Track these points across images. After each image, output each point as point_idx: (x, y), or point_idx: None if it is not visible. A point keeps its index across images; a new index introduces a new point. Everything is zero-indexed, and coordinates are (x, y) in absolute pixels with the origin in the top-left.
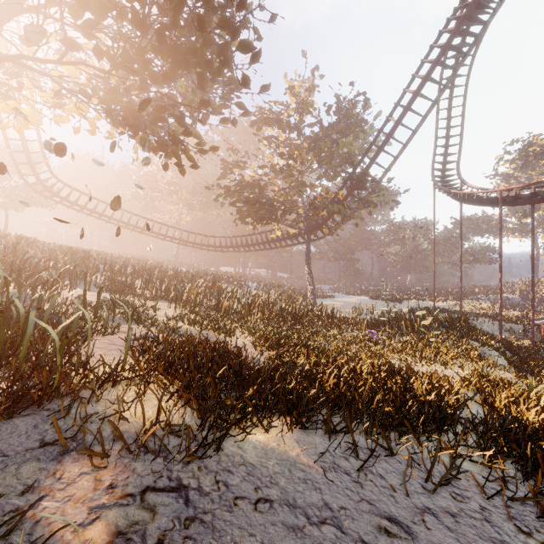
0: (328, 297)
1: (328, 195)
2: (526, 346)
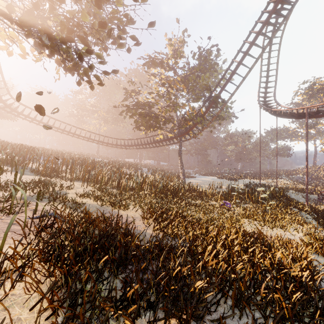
0: (192, 177)
1: (193, 111)
2: (323, 209)
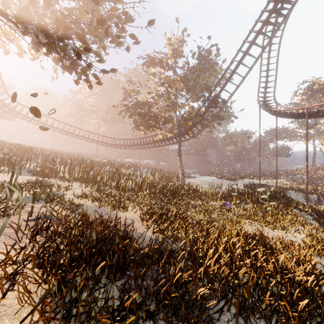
0: (191, 177)
1: (193, 111)
2: (323, 210)
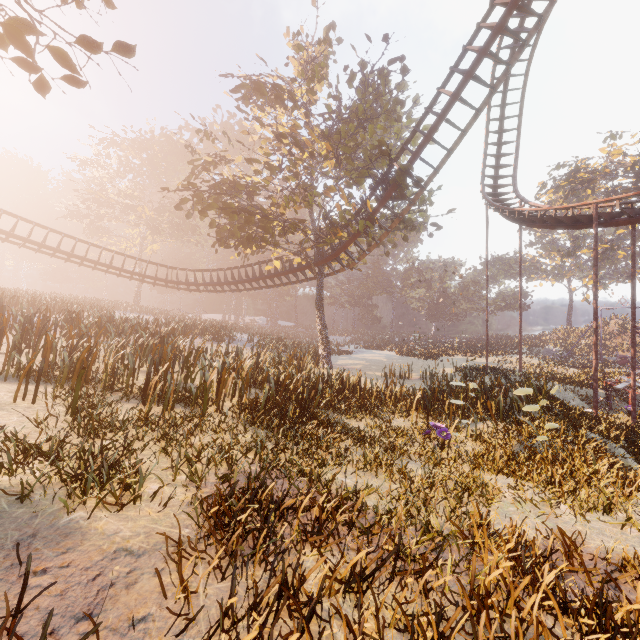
0: (344, 352)
1: (350, 205)
2: (626, 424)
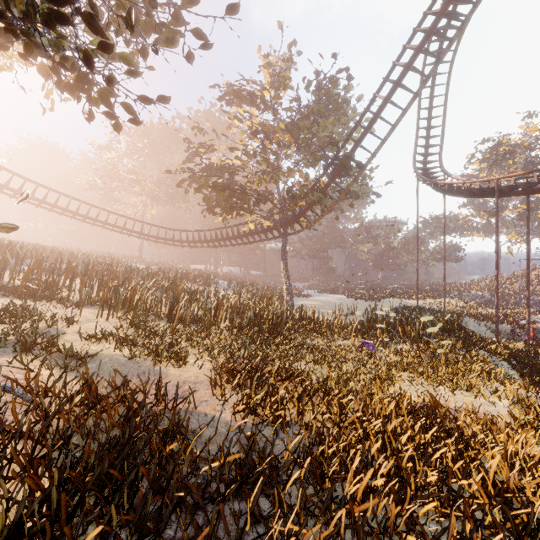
0: (304, 295)
1: (308, 182)
2: (522, 349)
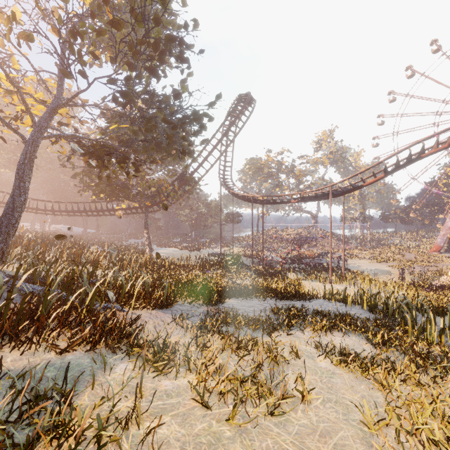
0: None
1: (168, 185)
2: (261, 268)
